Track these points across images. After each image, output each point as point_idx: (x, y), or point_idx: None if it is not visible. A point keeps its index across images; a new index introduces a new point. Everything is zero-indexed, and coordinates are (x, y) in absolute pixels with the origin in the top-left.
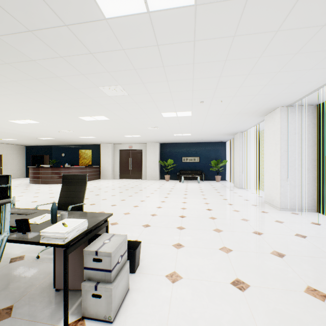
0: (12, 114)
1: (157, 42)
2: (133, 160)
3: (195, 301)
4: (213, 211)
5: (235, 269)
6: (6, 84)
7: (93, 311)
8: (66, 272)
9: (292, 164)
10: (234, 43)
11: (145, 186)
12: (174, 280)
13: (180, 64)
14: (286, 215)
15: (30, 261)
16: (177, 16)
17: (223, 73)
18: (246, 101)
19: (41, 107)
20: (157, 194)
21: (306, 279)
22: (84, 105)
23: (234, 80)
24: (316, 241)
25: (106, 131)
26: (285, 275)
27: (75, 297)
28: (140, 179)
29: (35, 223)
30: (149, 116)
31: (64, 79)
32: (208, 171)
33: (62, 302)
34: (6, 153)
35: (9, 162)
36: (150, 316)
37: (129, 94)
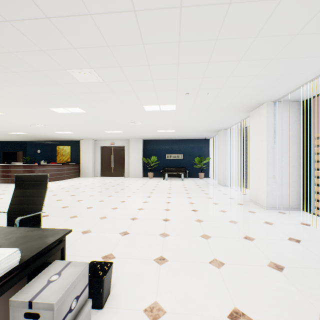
0: None
1: (133, 5)
2: (115, 157)
3: None
4: (198, 212)
5: (230, 292)
6: None
7: None
8: None
9: (278, 161)
10: (228, 14)
11: (128, 184)
12: (155, 317)
13: (163, 42)
14: (274, 215)
15: None
16: None
17: (212, 57)
18: (234, 94)
19: None
20: (139, 193)
21: (316, 303)
22: (53, 93)
23: (223, 67)
24: (312, 246)
25: (84, 125)
26: (291, 299)
27: None
28: (122, 177)
29: None
30: (130, 110)
31: (19, 56)
32: (192, 168)
33: None
34: None
35: None
36: None
37: (105, 81)
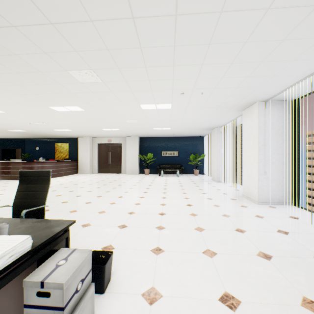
0: None
1: (132, 12)
2: (112, 154)
3: None
4: (193, 206)
5: (221, 278)
6: None
7: None
8: None
9: (269, 158)
10: (220, 22)
11: (125, 180)
12: (153, 300)
13: (159, 46)
14: (265, 209)
15: None
16: None
17: (206, 60)
18: (227, 94)
19: (1, 93)
20: (136, 189)
21: (299, 288)
22: (54, 92)
23: (216, 69)
24: (299, 237)
25: (82, 123)
26: (277, 284)
27: None
28: (119, 173)
29: None
30: (127, 108)
31: (23, 58)
32: (187, 165)
33: None
34: None
35: None
36: None
37: (104, 81)
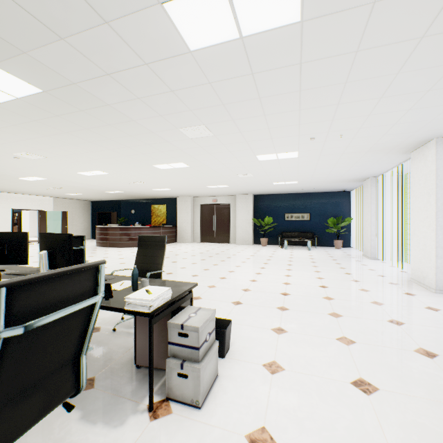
0: (81, 165)
1: (251, 70)
2: (218, 218)
3: (301, 398)
4: (329, 288)
5: (358, 366)
6: (78, 132)
7: (179, 393)
8: (151, 344)
9: None
10: (356, 60)
11: (235, 252)
12: (274, 371)
13: (281, 93)
14: None
15: (106, 333)
16: (277, 37)
17: (342, 99)
18: (380, 134)
19: (111, 155)
20: (250, 263)
21: None
22: (160, 150)
23: (359, 106)
24: None
25: (184, 181)
26: (435, 382)
27: (157, 377)
28: (227, 243)
29: (115, 289)
30: (240, 161)
31: (139, 122)
32: (323, 233)
33: (144, 380)
34: (71, 210)
35: (74, 221)
36: (243, 408)
37: (215, 134)
